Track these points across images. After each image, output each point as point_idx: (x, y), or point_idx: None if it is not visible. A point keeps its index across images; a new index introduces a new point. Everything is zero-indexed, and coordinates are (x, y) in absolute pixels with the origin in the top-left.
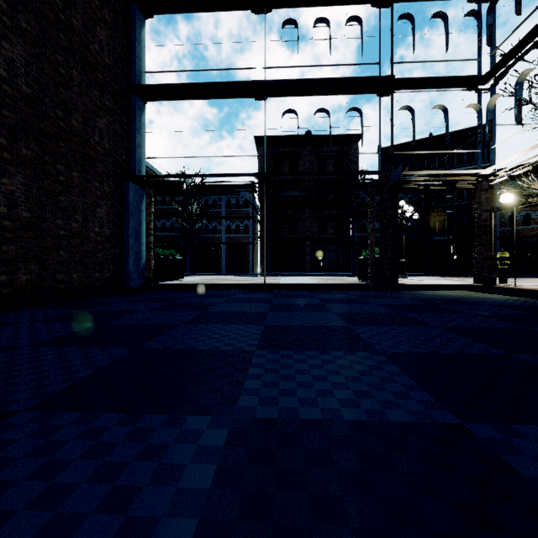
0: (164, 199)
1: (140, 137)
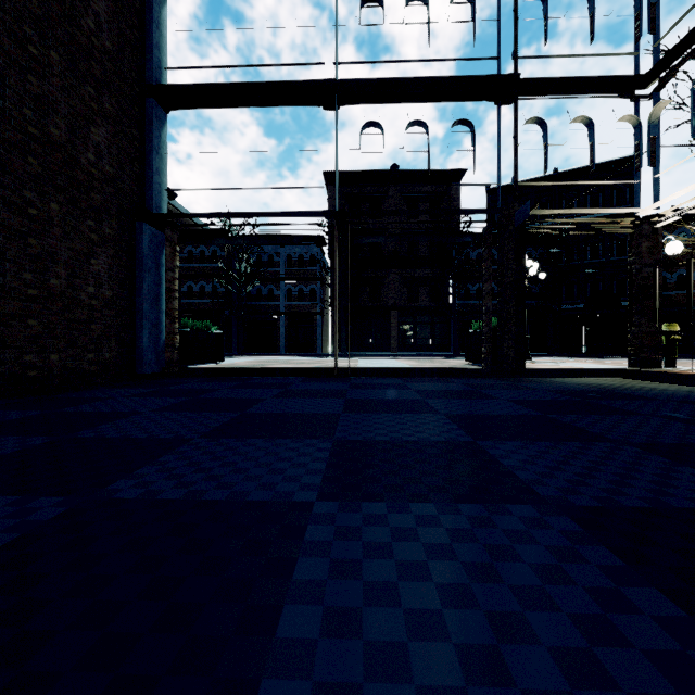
0: (202, 254)
1: (160, 160)
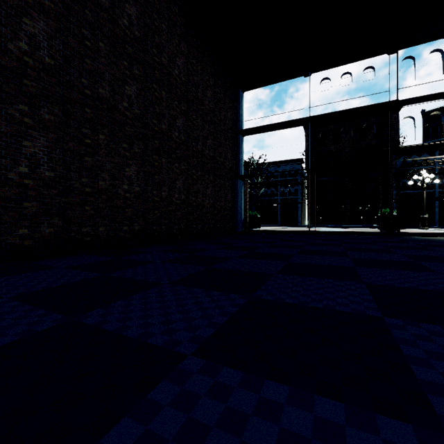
0: None
1: (241, 155)
